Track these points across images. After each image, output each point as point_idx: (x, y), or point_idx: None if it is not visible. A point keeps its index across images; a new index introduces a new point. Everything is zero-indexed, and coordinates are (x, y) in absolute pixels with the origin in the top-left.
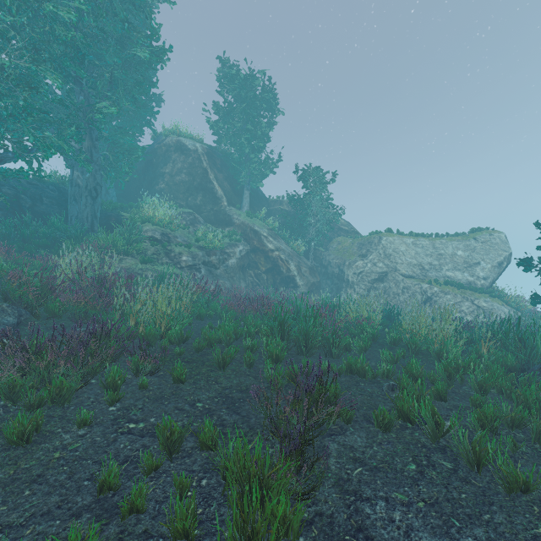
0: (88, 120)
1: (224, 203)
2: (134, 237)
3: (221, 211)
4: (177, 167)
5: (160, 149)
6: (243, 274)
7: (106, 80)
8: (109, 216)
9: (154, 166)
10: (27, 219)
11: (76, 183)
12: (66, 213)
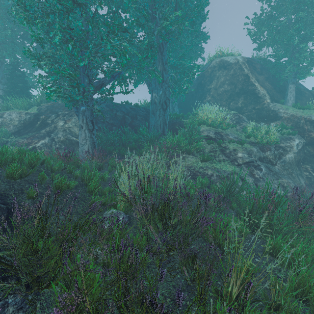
0: (160, 49)
1: (266, 100)
2: (194, 136)
3: (264, 108)
4: (220, 81)
5: (206, 72)
6: (299, 169)
7: (172, 8)
8: (174, 123)
9: (202, 86)
10: (126, 130)
11: (154, 102)
12: (149, 125)
